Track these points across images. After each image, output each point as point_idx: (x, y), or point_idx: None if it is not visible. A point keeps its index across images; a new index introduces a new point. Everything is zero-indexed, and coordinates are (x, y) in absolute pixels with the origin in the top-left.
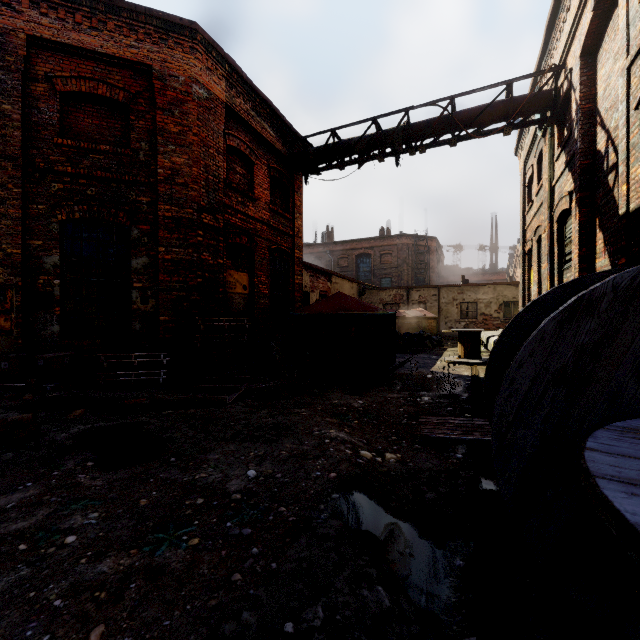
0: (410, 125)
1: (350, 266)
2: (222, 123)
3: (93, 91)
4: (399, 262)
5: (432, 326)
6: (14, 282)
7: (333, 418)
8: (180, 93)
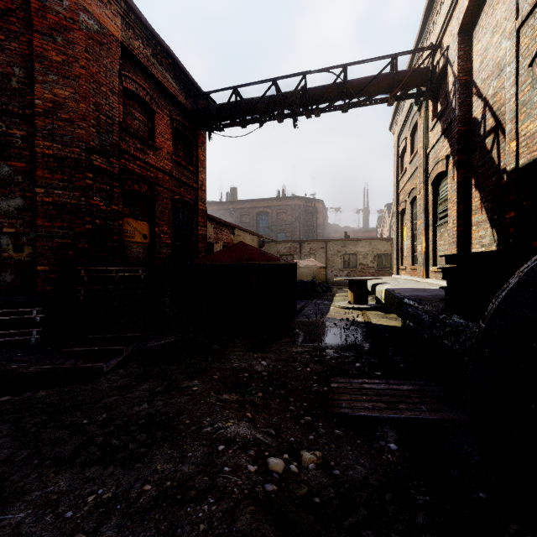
0: (307, 89)
1: (251, 222)
2: (117, 62)
3: None
4: (292, 220)
5: (322, 274)
6: None
7: (232, 392)
8: (64, 19)
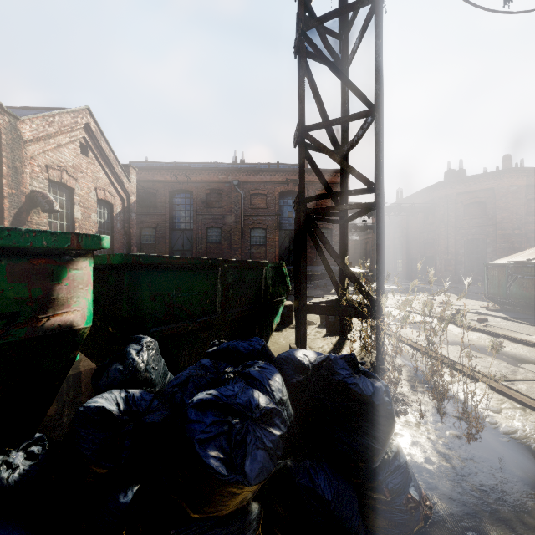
0: None
1: None
2: (523, 193)
3: (474, 201)
4: None
5: None
6: (452, 258)
7: None
8: (504, 192)
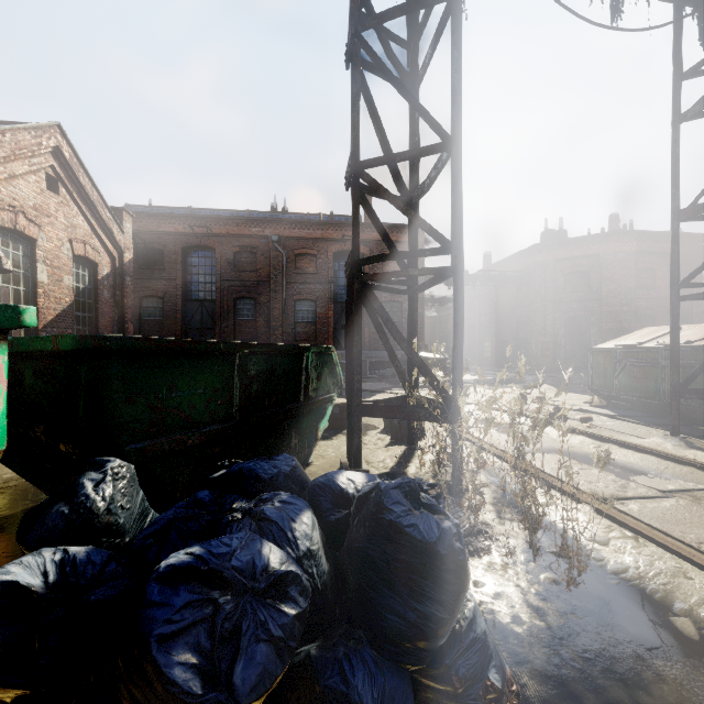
0: None
1: None
2: (633, 262)
3: (576, 270)
4: None
5: None
6: (551, 340)
7: None
8: (611, 260)
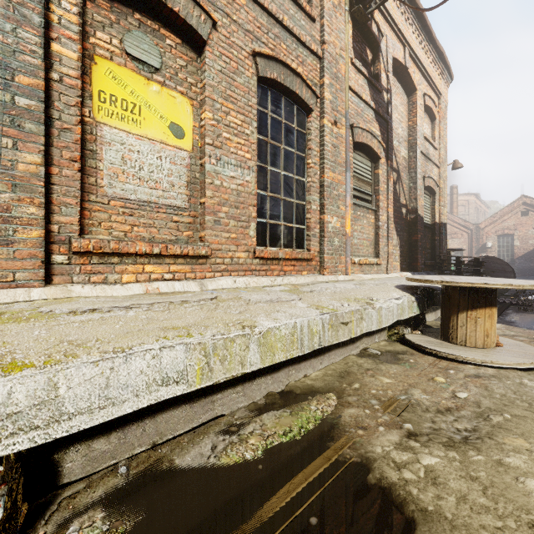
0: None
1: None
2: None
3: None
4: None
5: None
6: None
7: None
8: None
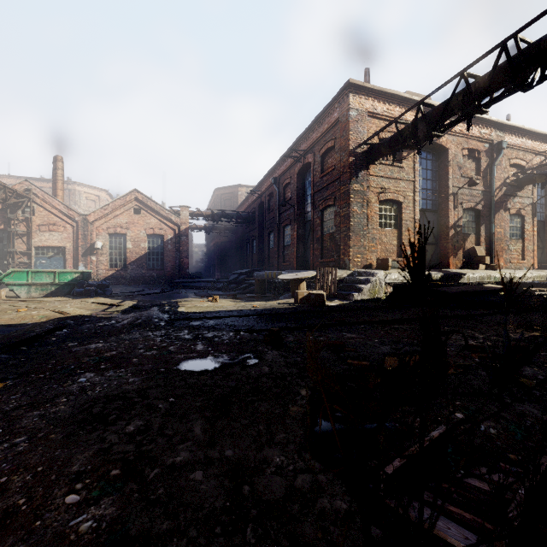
0: None
1: None
2: None
3: None
4: None
5: None
6: None
7: None
8: None
